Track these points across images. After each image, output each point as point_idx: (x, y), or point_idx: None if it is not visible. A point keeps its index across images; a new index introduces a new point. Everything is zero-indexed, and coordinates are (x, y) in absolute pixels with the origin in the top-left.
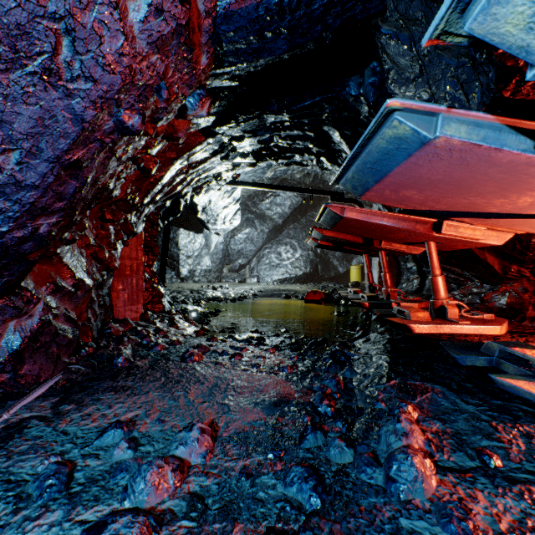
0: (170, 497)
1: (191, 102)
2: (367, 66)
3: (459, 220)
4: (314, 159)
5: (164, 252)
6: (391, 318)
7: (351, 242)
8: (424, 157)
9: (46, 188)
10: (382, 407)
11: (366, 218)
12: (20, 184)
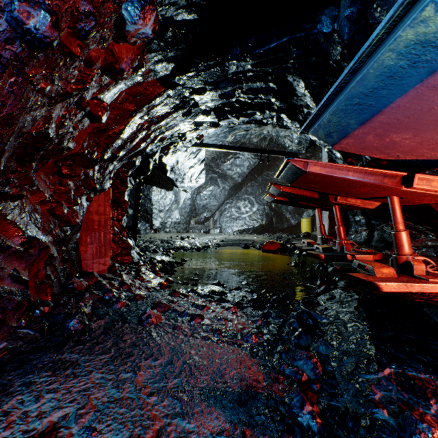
0: None
1: (129, 10)
2: None
3: None
4: (274, 116)
5: (136, 207)
6: (354, 273)
7: (307, 197)
8: None
9: None
10: (385, 418)
11: (330, 172)
12: None
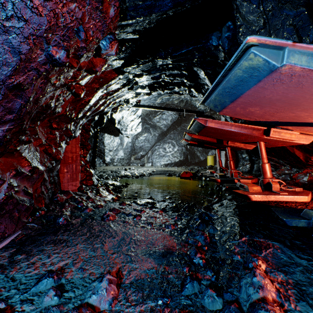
0: None
1: (104, 44)
2: (224, 25)
3: (284, 127)
4: (187, 90)
5: (94, 148)
6: (236, 190)
7: (209, 141)
8: (270, 82)
9: None
10: (238, 259)
11: (221, 127)
12: None
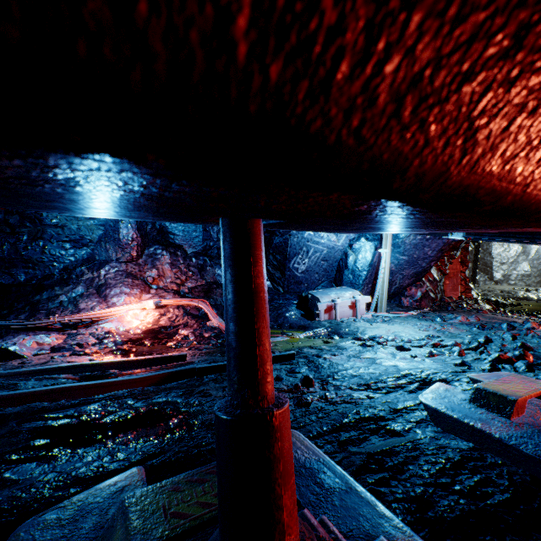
0: (464, 321)
1: None
2: None
3: None
4: None
5: (474, 262)
6: None
7: None
8: None
9: (434, 256)
10: None
11: None
12: (430, 256)
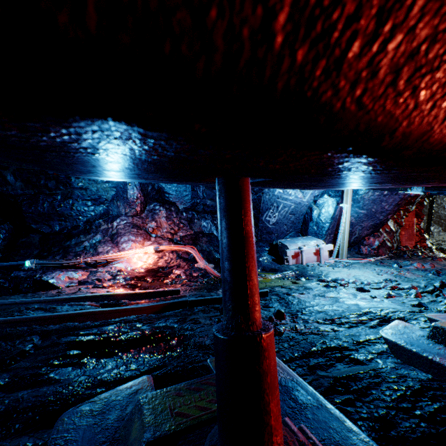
0: (420, 268)
1: None
2: None
3: None
4: None
5: (429, 215)
6: None
7: None
8: None
9: (391, 210)
10: None
11: None
12: (387, 210)
